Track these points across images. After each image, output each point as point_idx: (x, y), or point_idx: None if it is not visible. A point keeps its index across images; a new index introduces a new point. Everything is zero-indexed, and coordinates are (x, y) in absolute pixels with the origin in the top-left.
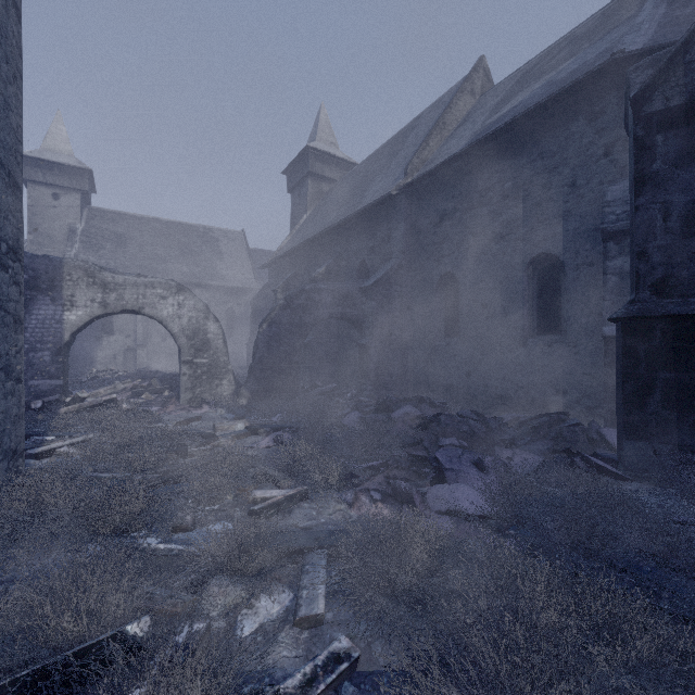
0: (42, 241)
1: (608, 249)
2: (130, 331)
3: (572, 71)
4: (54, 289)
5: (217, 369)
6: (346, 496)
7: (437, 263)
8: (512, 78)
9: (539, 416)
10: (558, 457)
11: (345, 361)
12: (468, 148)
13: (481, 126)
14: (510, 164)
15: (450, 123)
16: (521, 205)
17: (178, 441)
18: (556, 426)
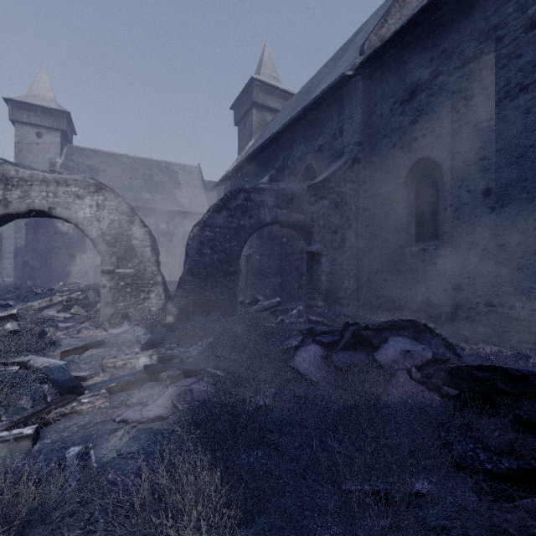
0: None
1: None
2: None
3: None
4: None
5: (144, 281)
6: None
7: (405, 149)
8: None
9: None
10: None
11: (289, 273)
12: None
13: None
14: None
15: (409, 1)
16: None
17: None
18: None
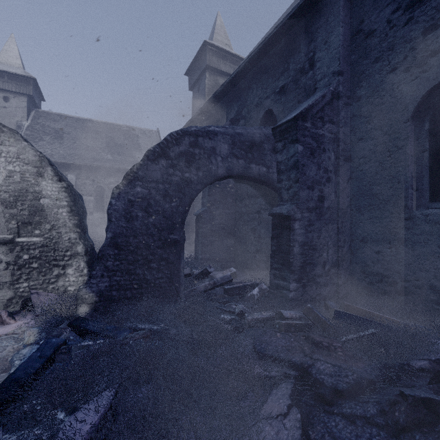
0: None
1: None
2: None
3: None
4: None
5: (58, 252)
6: None
7: (415, 70)
8: None
9: None
10: None
11: (244, 235)
12: None
13: None
14: None
15: None
16: None
17: None
18: None
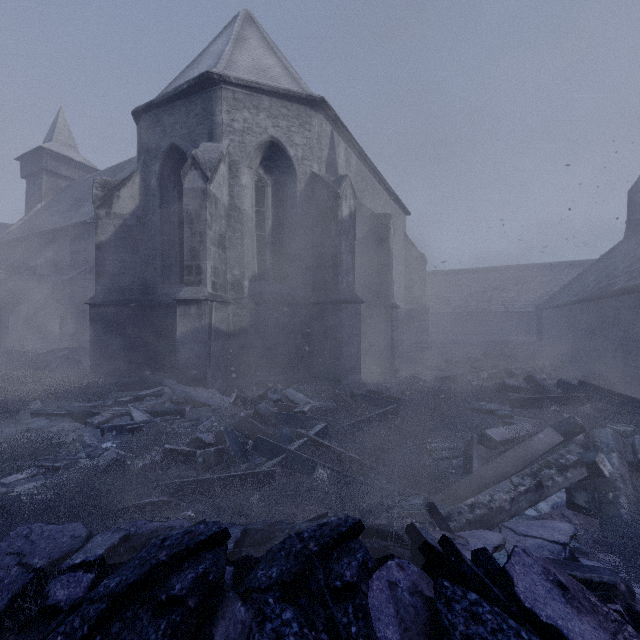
0: None
1: None
2: None
3: None
4: None
5: None
6: None
7: None
8: None
9: None
10: None
11: None
12: None
13: None
14: None
15: None
16: None
17: None
18: None
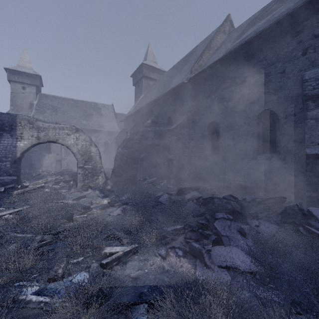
0: (17, 109)
1: (308, 105)
2: (59, 152)
3: (281, 12)
4: (12, 130)
5: (96, 171)
6: (161, 252)
7: (207, 117)
8: (245, 23)
9: (268, 198)
10: (287, 226)
11: (161, 166)
12: (224, 56)
13: (230, 46)
14: (247, 63)
15: (213, 47)
16: (253, 85)
17: (70, 211)
18: (279, 204)
